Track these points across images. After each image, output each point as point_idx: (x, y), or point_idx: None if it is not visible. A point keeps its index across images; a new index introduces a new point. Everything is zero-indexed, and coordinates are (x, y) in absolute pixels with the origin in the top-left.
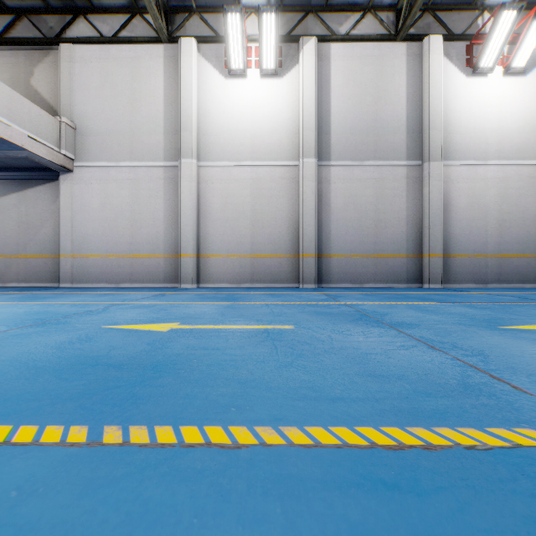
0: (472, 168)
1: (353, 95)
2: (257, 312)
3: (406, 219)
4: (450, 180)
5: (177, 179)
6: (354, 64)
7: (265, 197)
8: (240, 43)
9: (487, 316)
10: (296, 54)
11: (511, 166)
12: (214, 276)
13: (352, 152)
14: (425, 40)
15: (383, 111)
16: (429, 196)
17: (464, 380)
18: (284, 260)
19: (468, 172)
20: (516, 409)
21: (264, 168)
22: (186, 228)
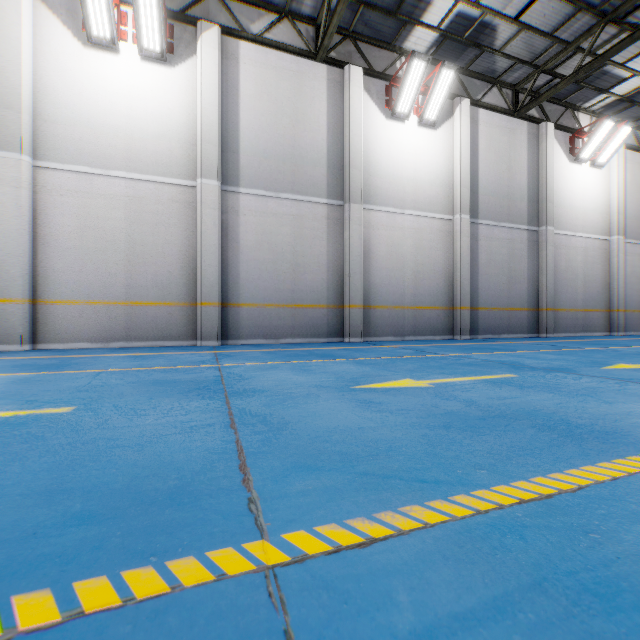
0: (391, 216)
1: (267, 111)
2: (56, 387)
3: (327, 265)
4: (371, 226)
5: None
6: (269, 74)
7: (149, 223)
8: (104, 0)
9: (359, 373)
10: (193, 41)
11: (425, 218)
12: (64, 332)
13: (266, 180)
14: (345, 68)
15: (303, 138)
16: (349, 241)
17: (191, 478)
18: (176, 310)
19: (388, 220)
20: (189, 525)
21: (146, 184)
22: (10, 258)
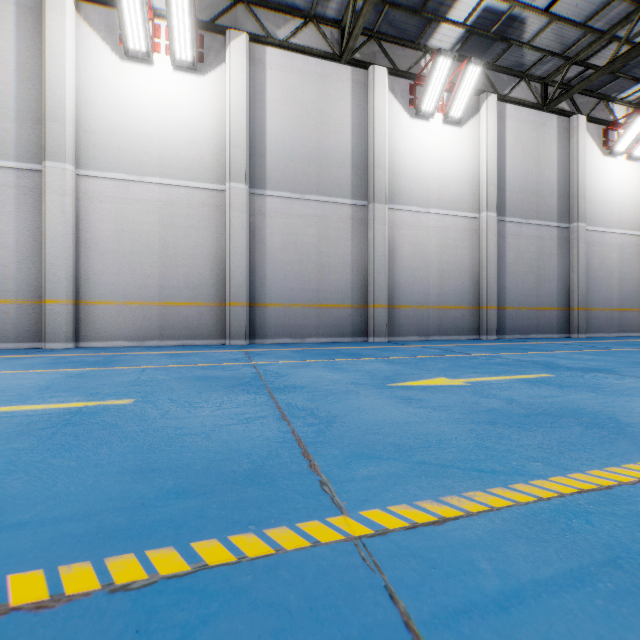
0: (416, 215)
1: (292, 114)
2: (110, 382)
3: (351, 265)
4: (395, 225)
5: (42, 190)
6: (294, 78)
7: (180, 227)
8: (140, 15)
9: (392, 372)
10: (222, 49)
11: (450, 216)
12: (104, 331)
13: (291, 183)
14: (370, 69)
15: (327, 140)
16: (374, 241)
17: (262, 463)
18: (206, 310)
19: (412, 219)
20: (273, 501)
21: (178, 189)
22: (55, 262)
